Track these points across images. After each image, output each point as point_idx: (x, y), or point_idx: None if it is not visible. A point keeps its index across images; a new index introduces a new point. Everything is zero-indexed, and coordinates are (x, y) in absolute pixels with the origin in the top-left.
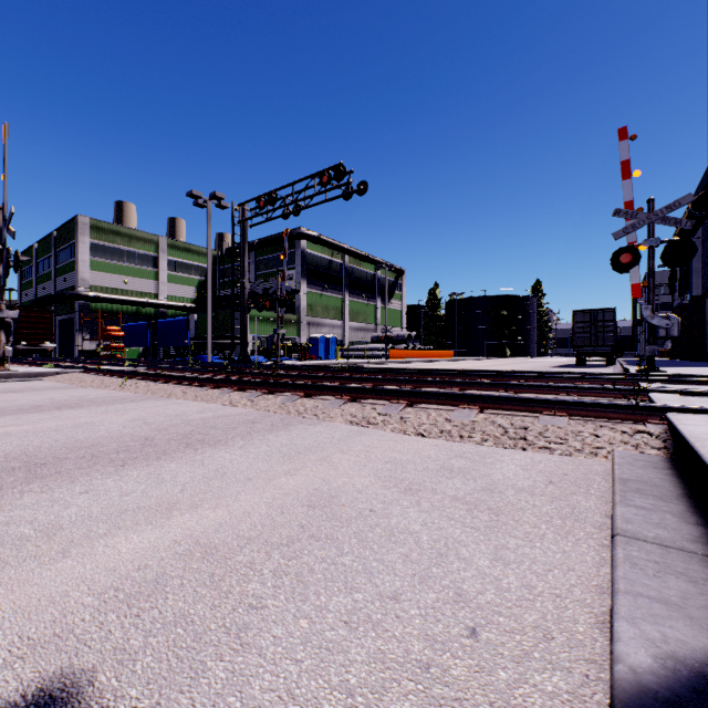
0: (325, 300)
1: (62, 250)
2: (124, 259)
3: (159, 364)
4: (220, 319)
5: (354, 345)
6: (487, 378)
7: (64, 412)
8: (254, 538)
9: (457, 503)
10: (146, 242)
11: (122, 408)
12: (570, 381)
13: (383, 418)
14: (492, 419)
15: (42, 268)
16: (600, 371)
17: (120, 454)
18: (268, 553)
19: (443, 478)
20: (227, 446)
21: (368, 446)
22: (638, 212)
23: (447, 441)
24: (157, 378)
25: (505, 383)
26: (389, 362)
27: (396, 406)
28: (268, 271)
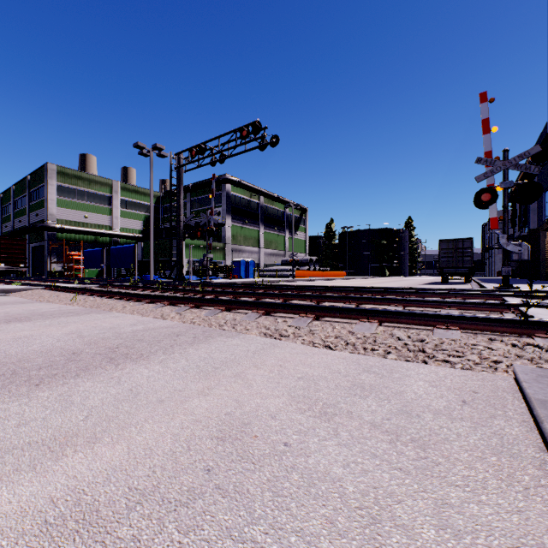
0: (245, 231)
1: (34, 191)
2: (85, 198)
3: (110, 282)
4: (162, 246)
5: (268, 267)
6: (377, 294)
7: (11, 325)
8: (149, 492)
9: (377, 433)
10: (103, 185)
11: (64, 321)
12: (445, 296)
13: (293, 331)
14: (391, 332)
15: (18, 205)
16: (461, 287)
17: (41, 370)
18: (160, 521)
19: (356, 398)
20: (148, 360)
21: (281, 360)
22: (496, 160)
23: (353, 354)
24: (103, 294)
25: (395, 298)
26: (296, 280)
27: (305, 319)
28: (200, 209)
